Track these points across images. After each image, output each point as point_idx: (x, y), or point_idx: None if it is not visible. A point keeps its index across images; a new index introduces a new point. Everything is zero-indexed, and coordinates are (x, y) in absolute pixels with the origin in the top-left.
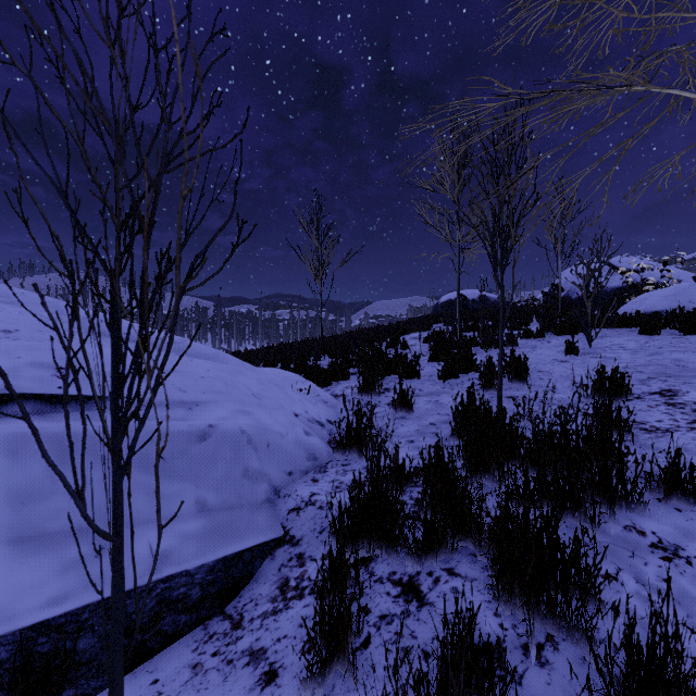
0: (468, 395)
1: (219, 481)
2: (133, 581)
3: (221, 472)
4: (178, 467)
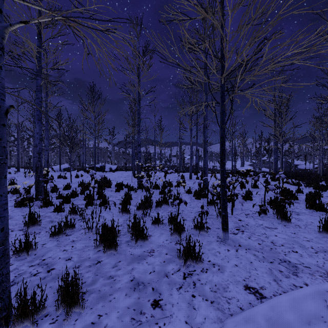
0: (325, 165)
1: (310, 167)
2: (308, 168)
3: (310, 167)
4: (309, 166)
